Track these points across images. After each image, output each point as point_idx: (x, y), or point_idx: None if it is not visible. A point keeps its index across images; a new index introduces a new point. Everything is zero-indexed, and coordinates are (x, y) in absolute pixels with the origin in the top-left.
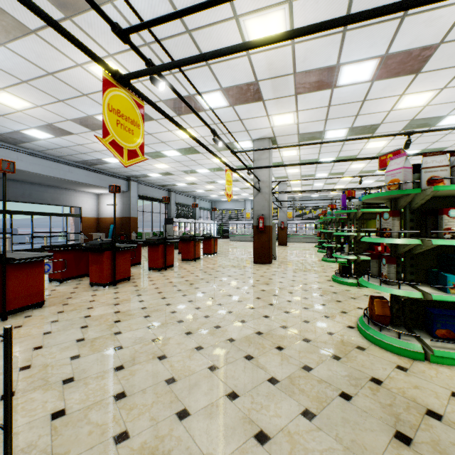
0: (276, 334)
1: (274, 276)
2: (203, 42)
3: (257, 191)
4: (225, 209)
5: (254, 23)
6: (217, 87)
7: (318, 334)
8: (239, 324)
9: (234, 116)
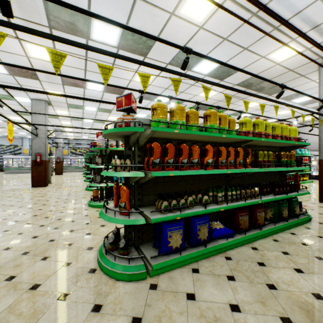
0: (46, 214)
1: (48, 192)
2: None
3: (35, 136)
4: None
5: (32, 46)
6: None
7: (69, 209)
8: (21, 215)
9: (14, 81)
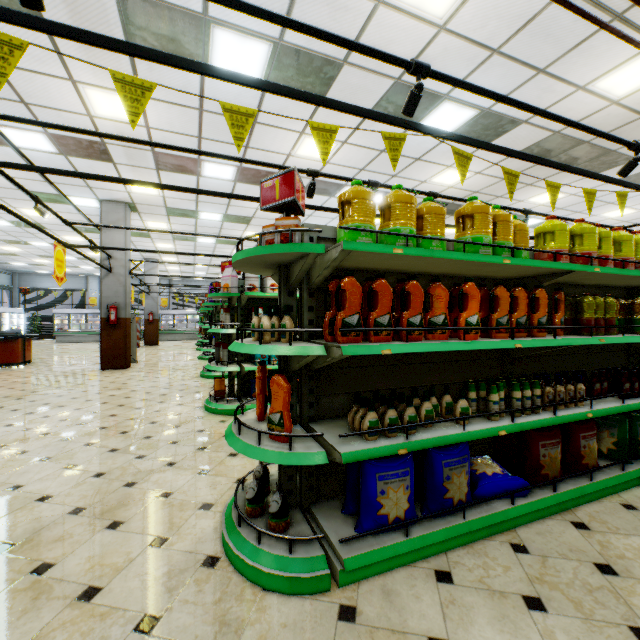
0: (123, 425)
1: (130, 380)
2: (19, 80)
3: (106, 271)
4: (44, 288)
5: (98, 94)
6: (39, 129)
7: (167, 417)
8: (77, 427)
9: (68, 167)
